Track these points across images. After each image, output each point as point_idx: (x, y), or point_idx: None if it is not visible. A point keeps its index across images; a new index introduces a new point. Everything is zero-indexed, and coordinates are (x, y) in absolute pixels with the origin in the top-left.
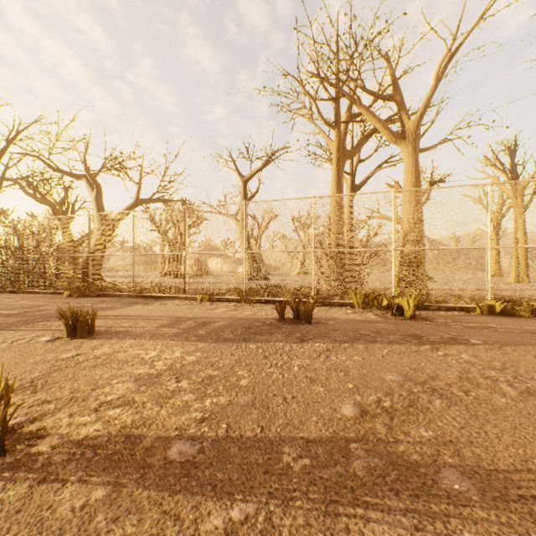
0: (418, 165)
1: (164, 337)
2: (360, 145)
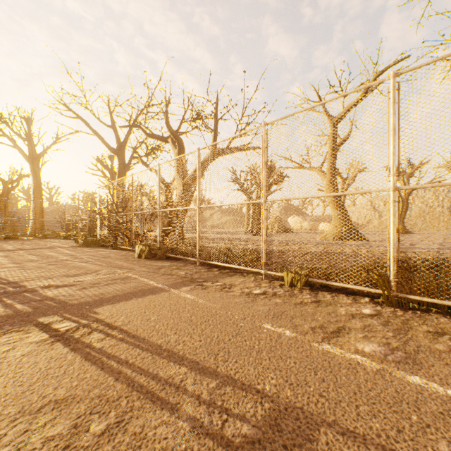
0: None
1: None
2: None
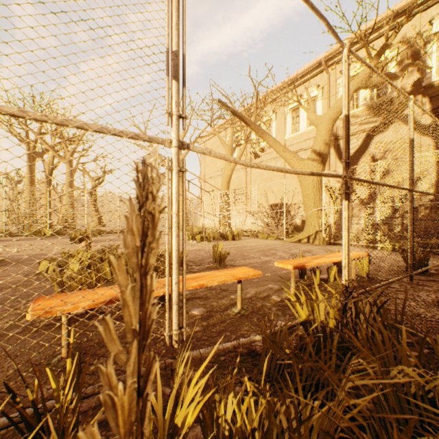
0: (73, 173)
1: None
2: (48, 150)
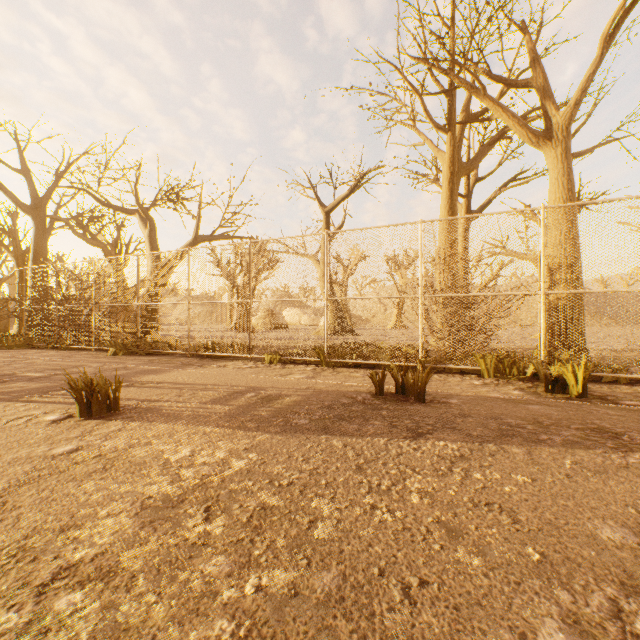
0: (571, 174)
1: (209, 419)
2: (481, 155)
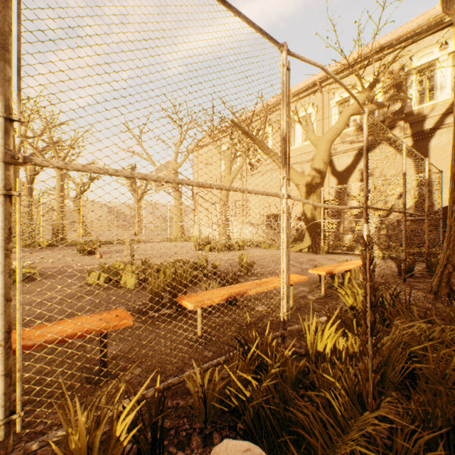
0: (64, 181)
1: None
2: (33, 155)
